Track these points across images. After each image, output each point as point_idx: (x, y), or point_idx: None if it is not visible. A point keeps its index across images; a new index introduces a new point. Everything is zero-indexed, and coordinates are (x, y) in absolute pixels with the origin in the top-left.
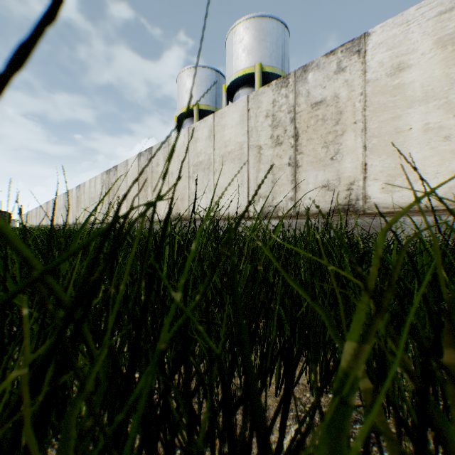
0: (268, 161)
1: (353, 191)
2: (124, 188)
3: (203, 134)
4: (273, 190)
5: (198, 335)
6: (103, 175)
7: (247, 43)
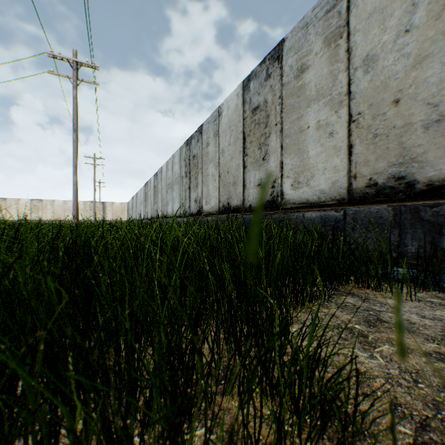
0: None
1: (6, 218)
2: None
3: None
4: None
5: None
6: None
7: None
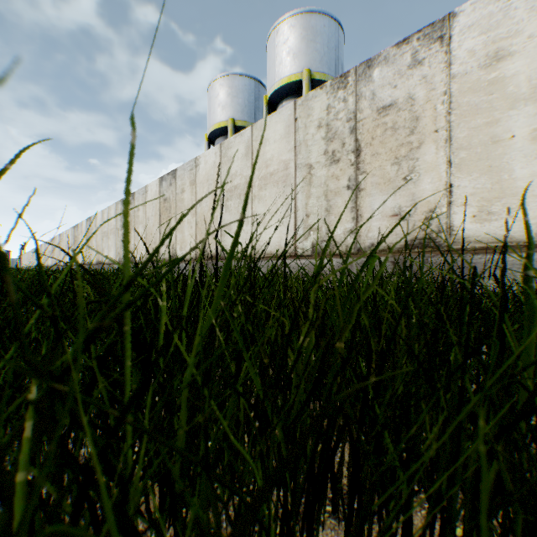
0: (321, 183)
1: (434, 221)
2: (142, 221)
3: (239, 152)
4: (327, 220)
5: (221, 457)
6: (118, 204)
7: (292, 45)
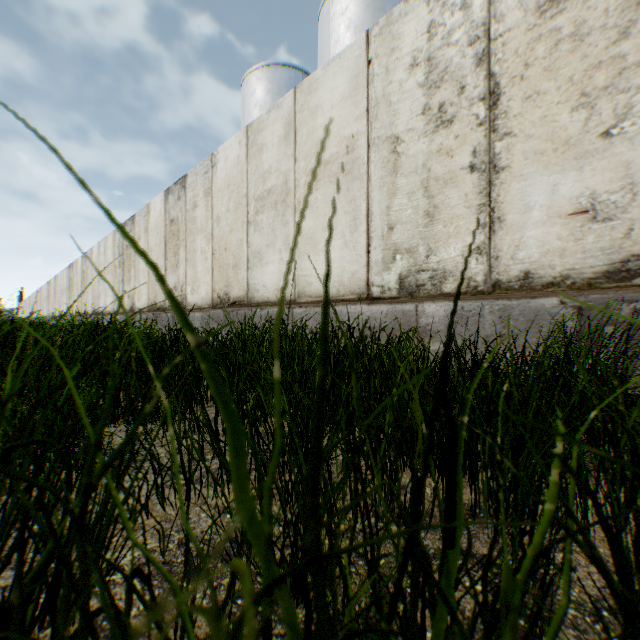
0: (416, 167)
1: None
2: None
3: (274, 135)
4: (429, 232)
5: None
6: (116, 233)
7: (353, 16)
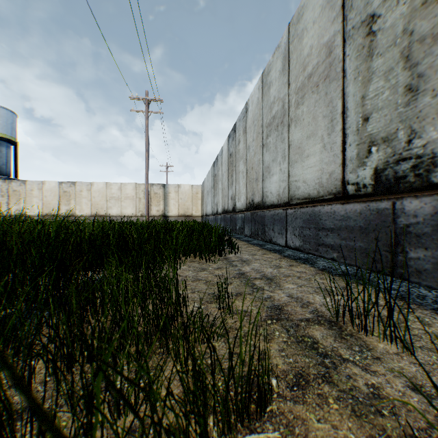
0: (0, 200)
1: (24, 211)
2: None
3: None
4: (2, 209)
5: None
6: None
7: None
